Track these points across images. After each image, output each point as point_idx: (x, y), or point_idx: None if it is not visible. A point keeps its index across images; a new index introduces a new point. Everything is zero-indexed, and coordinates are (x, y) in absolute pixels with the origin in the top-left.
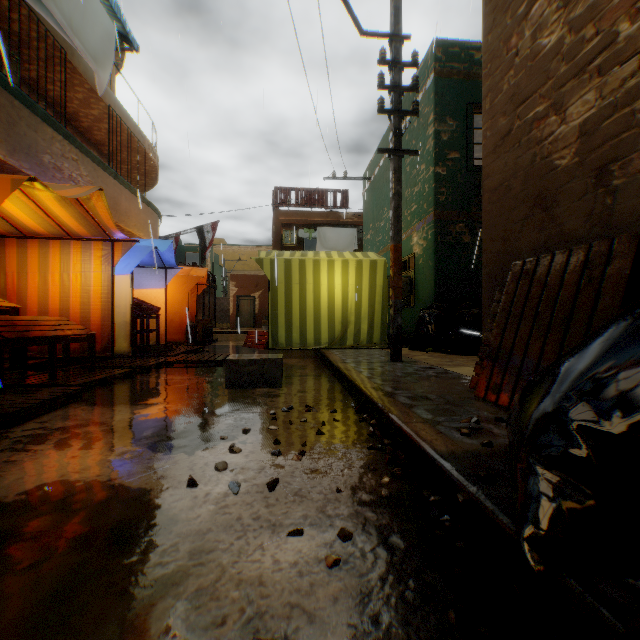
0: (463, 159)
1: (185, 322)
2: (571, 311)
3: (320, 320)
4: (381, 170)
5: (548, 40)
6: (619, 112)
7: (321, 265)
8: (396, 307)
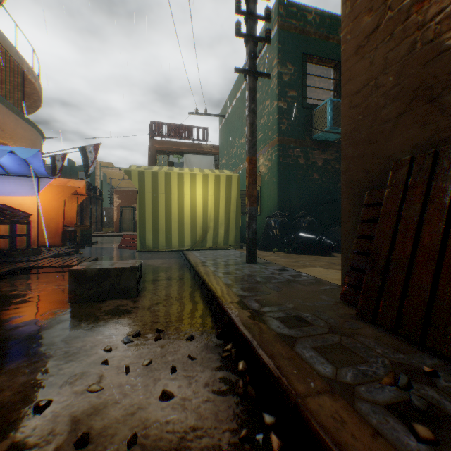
0: (299, 97)
1: (62, 227)
2: None
3: (184, 225)
4: (233, 109)
5: None
6: None
7: (184, 178)
8: (251, 214)
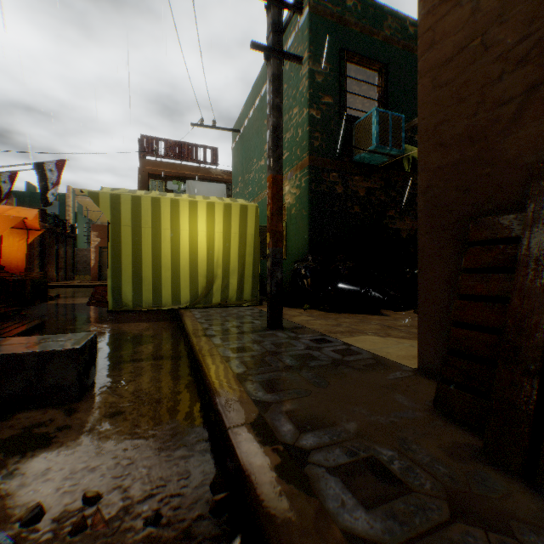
0: (336, 106)
1: None
2: None
3: (179, 273)
4: (250, 121)
5: None
6: None
7: (181, 206)
8: (275, 257)
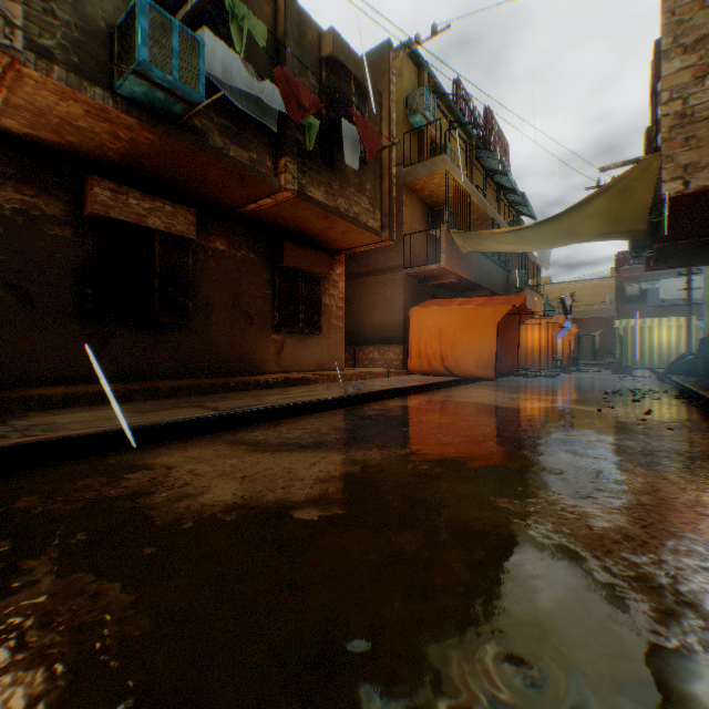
0: None
1: (566, 356)
2: None
3: (651, 355)
4: None
5: None
6: None
7: (652, 328)
8: (686, 350)
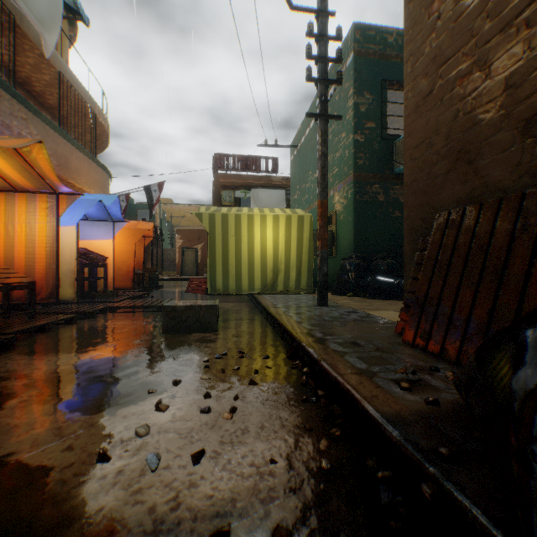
0: (378, 128)
1: (132, 270)
2: (505, 259)
3: (254, 268)
4: (307, 139)
5: None
6: None
7: (255, 219)
8: (322, 257)
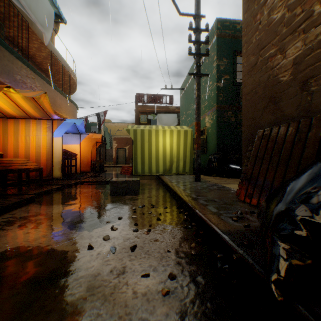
0: (231, 79)
1: (90, 161)
2: (289, 155)
3: (159, 160)
4: (189, 85)
5: (276, 16)
6: (314, 52)
7: (159, 132)
8: (197, 154)
